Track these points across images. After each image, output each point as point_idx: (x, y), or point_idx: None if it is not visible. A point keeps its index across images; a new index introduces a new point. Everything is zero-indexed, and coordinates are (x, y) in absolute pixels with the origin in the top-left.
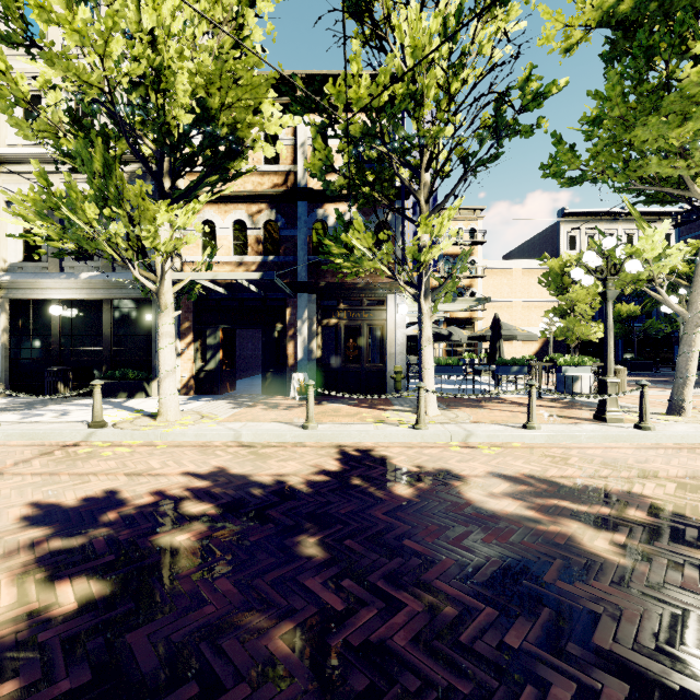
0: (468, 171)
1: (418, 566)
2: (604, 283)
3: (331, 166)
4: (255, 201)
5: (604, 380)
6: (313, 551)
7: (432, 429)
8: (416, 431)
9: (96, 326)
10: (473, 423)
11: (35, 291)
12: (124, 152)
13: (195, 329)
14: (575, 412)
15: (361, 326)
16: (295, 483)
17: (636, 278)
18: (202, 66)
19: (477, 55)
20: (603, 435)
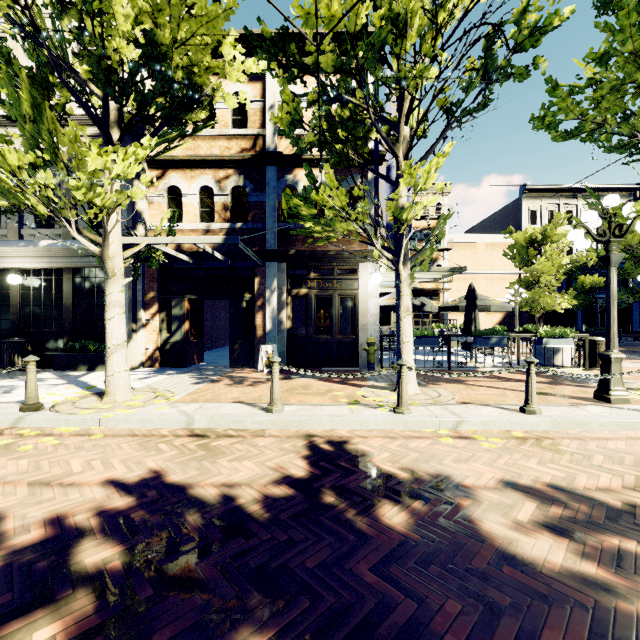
0: (452, 122)
1: None
2: (606, 246)
3: (301, 121)
4: (222, 167)
5: (607, 355)
6: None
7: (416, 413)
8: (397, 416)
9: (57, 296)
10: (460, 405)
11: None
12: (84, 114)
13: (160, 299)
14: (567, 389)
15: (332, 296)
16: (247, 502)
17: None
18: None
19: None
20: (618, 422)
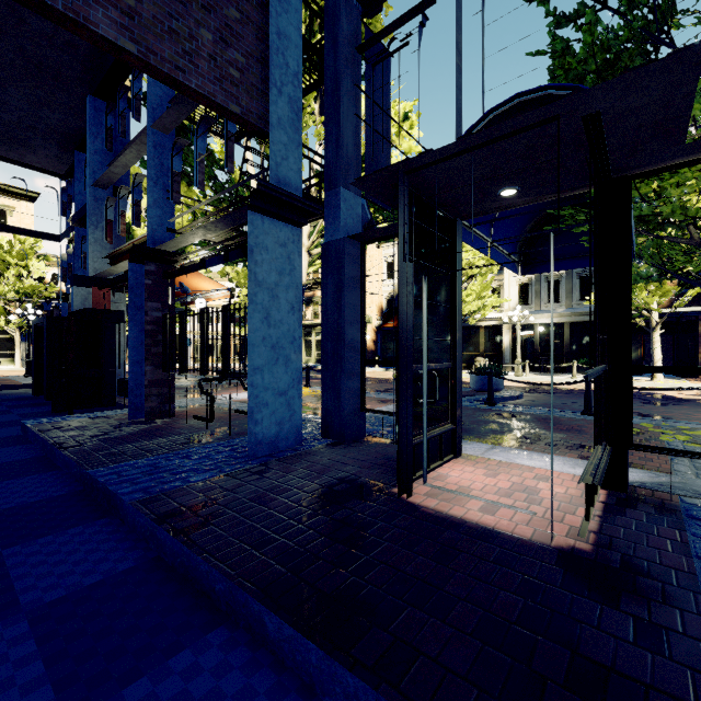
0: None
1: None
2: None
3: None
4: None
5: None
6: None
7: None
8: None
9: (560, 336)
10: None
11: (527, 320)
12: None
13: None
14: None
15: None
16: None
17: None
18: None
19: None
20: None
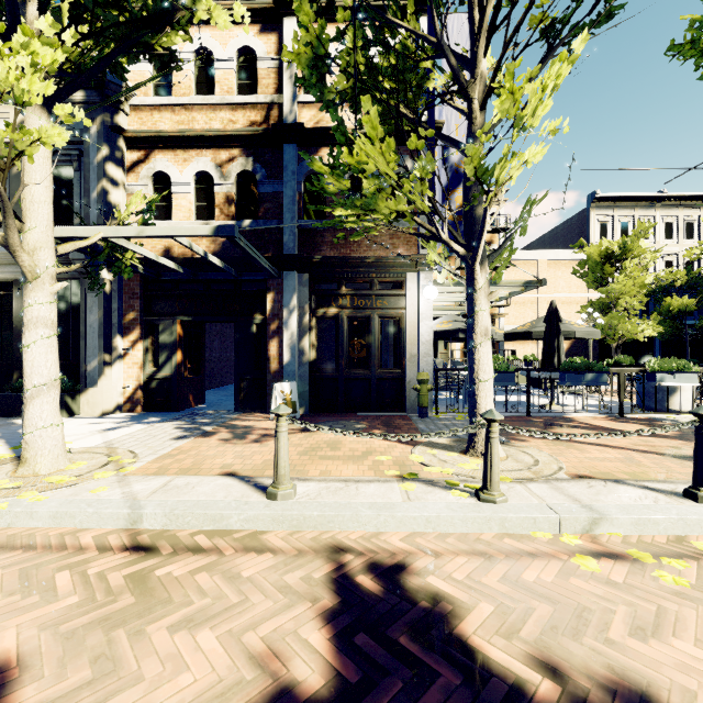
0: (557, 45)
1: None
2: None
3: (326, 56)
4: (225, 146)
5: None
6: None
7: (513, 499)
8: (486, 508)
9: (6, 317)
10: (577, 481)
11: None
12: None
13: (143, 322)
14: None
15: (371, 317)
16: None
17: None
18: None
19: None
20: None
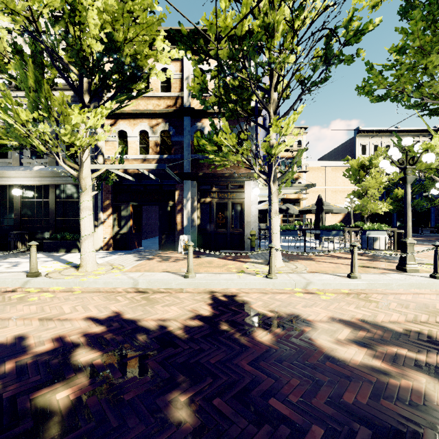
0: (305, 90)
1: (287, 437)
2: (404, 171)
3: (206, 88)
4: (154, 117)
5: (404, 241)
6: (183, 415)
7: (280, 278)
8: (268, 280)
9: (45, 203)
10: (309, 273)
11: (3, 179)
12: (63, 83)
13: (113, 205)
14: (380, 264)
15: (227, 203)
16: (174, 329)
17: (428, 167)
18: (108, 5)
19: (313, 2)
20: (409, 283)
